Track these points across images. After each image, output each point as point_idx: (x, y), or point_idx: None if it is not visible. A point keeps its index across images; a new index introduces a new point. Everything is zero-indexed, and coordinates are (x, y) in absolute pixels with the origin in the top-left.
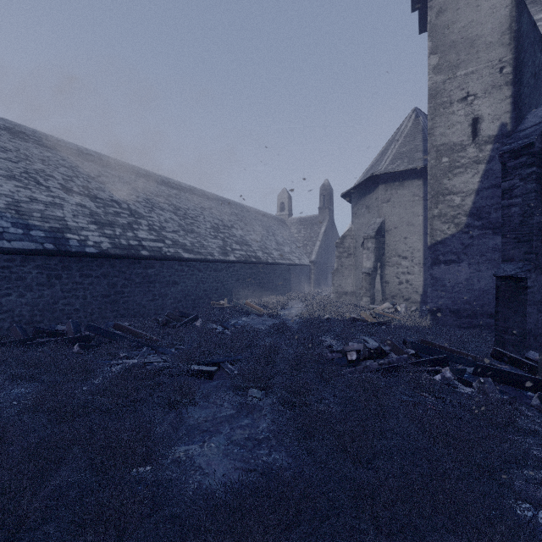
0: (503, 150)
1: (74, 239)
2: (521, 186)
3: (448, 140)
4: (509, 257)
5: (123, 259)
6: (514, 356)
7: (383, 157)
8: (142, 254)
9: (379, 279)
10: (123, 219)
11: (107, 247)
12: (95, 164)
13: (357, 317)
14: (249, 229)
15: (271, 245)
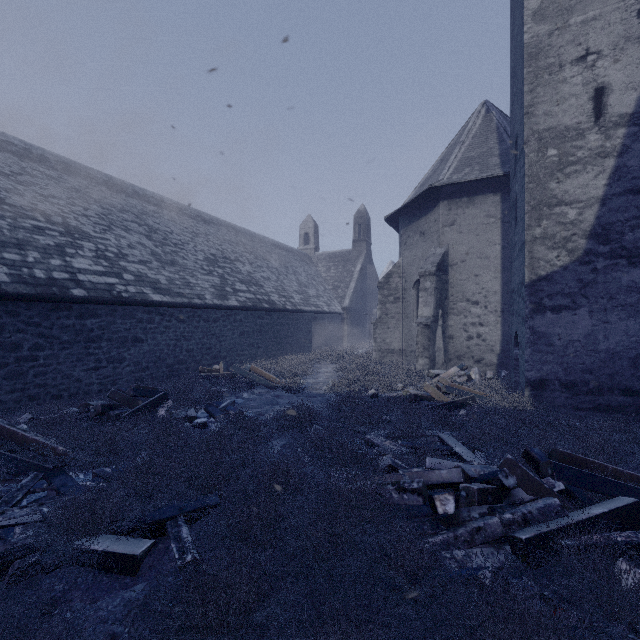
0: None
1: None
2: None
3: (557, 122)
4: None
5: (35, 302)
6: None
7: (443, 164)
8: (73, 294)
9: (441, 332)
10: (47, 239)
11: (1, 281)
12: (17, 157)
13: (418, 392)
14: (261, 265)
15: (291, 286)
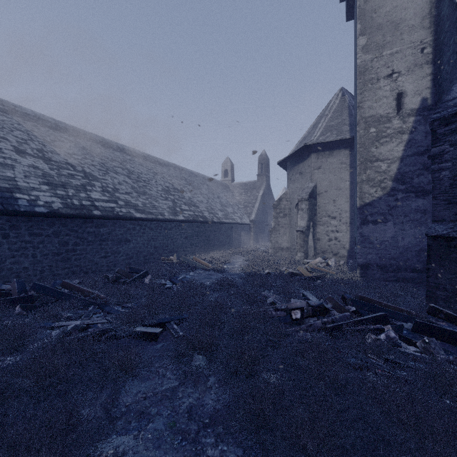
0: (433, 118)
1: (23, 198)
2: (451, 151)
3: (375, 112)
4: (439, 217)
5: (75, 218)
6: (451, 313)
7: (314, 129)
8: (94, 214)
9: (312, 236)
10: (76, 181)
11: (59, 207)
12: (52, 130)
13: (295, 271)
14: (197, 192)
15: (216, 206)
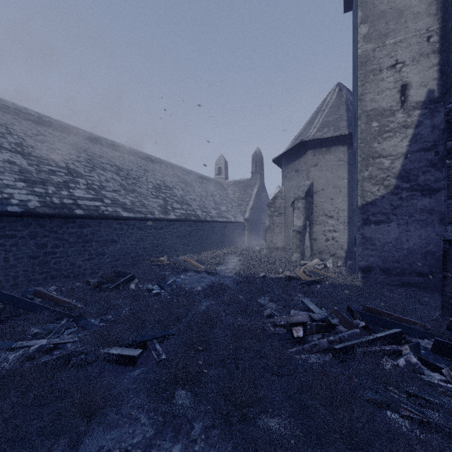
0: (449, 107)
1: None
2: None
3: (378, 105)
4: None
5: (54, 218)
6: None
7: (310, 125)
8: (76, 213)
9: (308, 236)
10: (58, 178)
11: (35, 206)
12: (34, 124)
13: (292, 274)
14: (189, 190)
15: (209, 204)
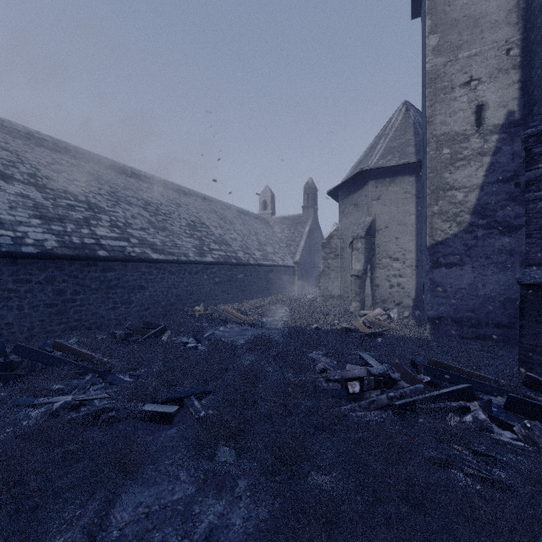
0: (527, 133)
1: (6, 235)
2: None
3: (449, 129)
4: (536, 260)
5: (74, 261)
6: None
7: (372, 151)
8: (99, 254)
9: (369, 282)
10: (78, 213)
11: (53, 246)
12: (49, 150)
13: (349, 326)
14: (229, 228)
15: (253, 245)
